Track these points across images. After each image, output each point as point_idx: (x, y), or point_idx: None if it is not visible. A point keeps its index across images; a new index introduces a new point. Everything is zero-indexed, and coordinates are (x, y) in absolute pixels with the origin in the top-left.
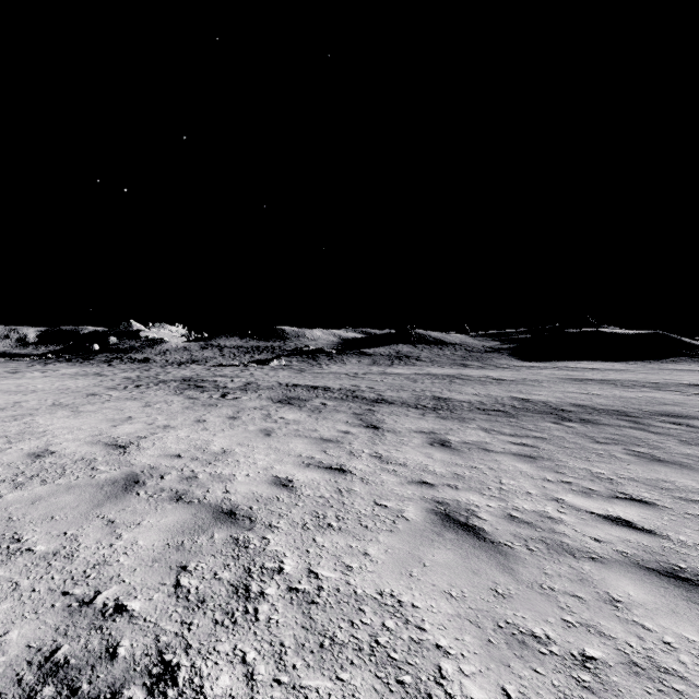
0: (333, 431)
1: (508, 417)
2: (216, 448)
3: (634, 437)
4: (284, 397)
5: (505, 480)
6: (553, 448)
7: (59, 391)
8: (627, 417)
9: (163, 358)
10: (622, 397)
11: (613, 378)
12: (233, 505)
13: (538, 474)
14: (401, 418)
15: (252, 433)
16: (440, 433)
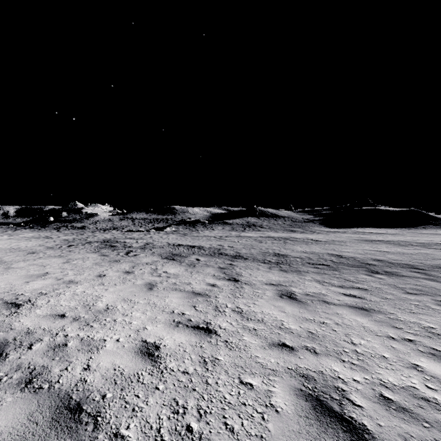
0: (203, 285)
1: (332, 270)
2: (102, 305)
3: (433, 288)
4: (170, 254)
5: (354, 338)
6: (377, 299)
7: (9, 250)
8: (417, 270)
9: (94, 226)
10: (404, 253)
11: (391, 239)
12: (85, 392)
13: (380, 330)
14: (254, 272)
15: (138, 287)
16: (285, 285)
